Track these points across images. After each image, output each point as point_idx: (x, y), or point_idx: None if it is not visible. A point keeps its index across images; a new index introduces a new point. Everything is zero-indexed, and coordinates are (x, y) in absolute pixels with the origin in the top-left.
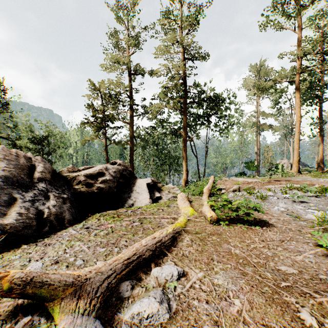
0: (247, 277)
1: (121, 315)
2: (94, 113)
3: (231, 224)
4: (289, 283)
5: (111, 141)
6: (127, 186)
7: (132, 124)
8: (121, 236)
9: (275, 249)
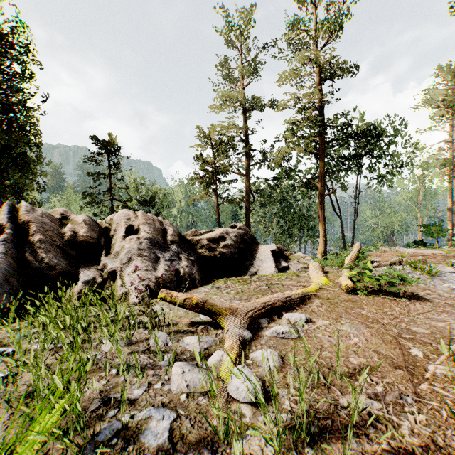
0: (372, 329)
1: (263, 333)
2: (203, 165)
3: (371, 294)
4: (413, 336)
5: (224, 199)
6: (248, 253)
7: (249, 176)
8: (251, 295)
9: (416, 317)
